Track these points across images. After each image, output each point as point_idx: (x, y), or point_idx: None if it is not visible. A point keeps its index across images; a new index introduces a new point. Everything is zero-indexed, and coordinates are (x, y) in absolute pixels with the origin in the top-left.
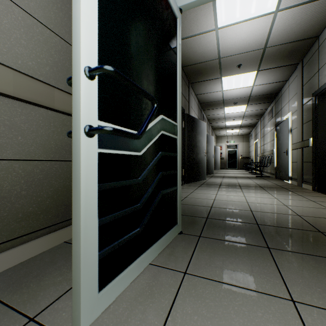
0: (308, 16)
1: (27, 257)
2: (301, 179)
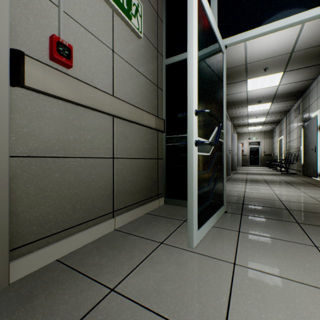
0: None
1: (132, 219)
2: None
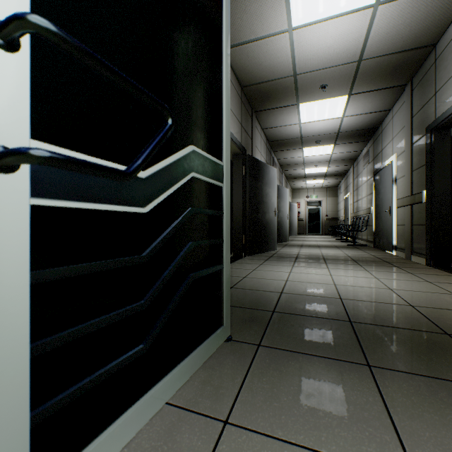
0: (422, 12)
1: None
2: (411, 249)
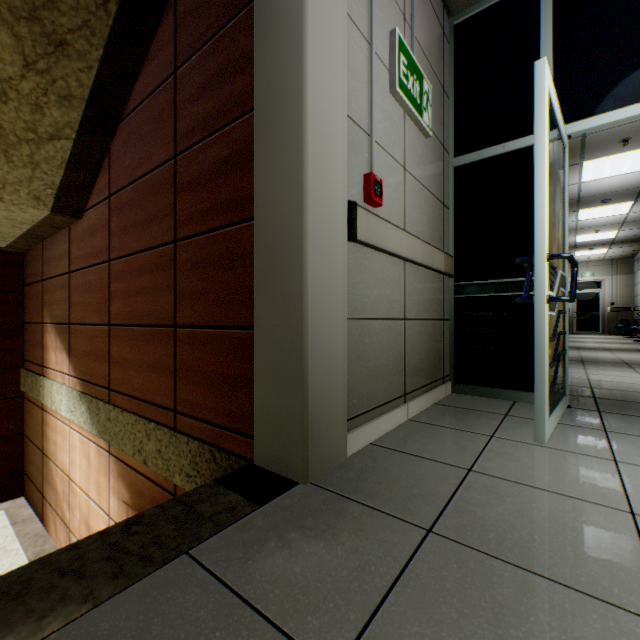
0: None
1: (421, 410)
2: None
